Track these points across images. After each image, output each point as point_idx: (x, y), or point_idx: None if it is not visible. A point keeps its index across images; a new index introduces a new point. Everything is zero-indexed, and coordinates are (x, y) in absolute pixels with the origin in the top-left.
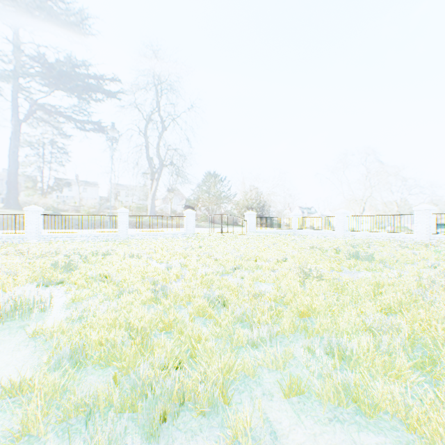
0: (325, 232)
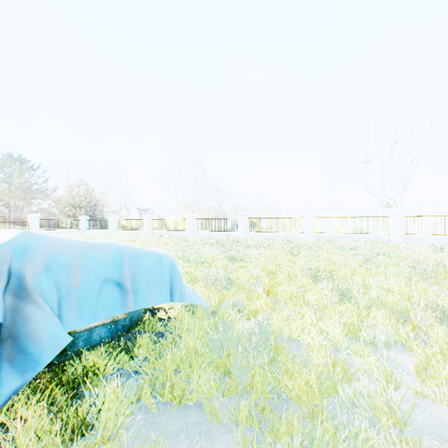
0: (104, 231)
